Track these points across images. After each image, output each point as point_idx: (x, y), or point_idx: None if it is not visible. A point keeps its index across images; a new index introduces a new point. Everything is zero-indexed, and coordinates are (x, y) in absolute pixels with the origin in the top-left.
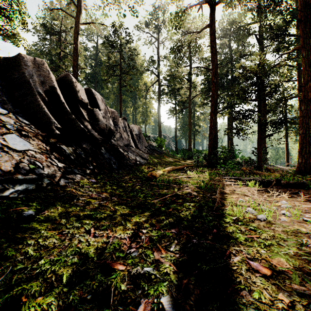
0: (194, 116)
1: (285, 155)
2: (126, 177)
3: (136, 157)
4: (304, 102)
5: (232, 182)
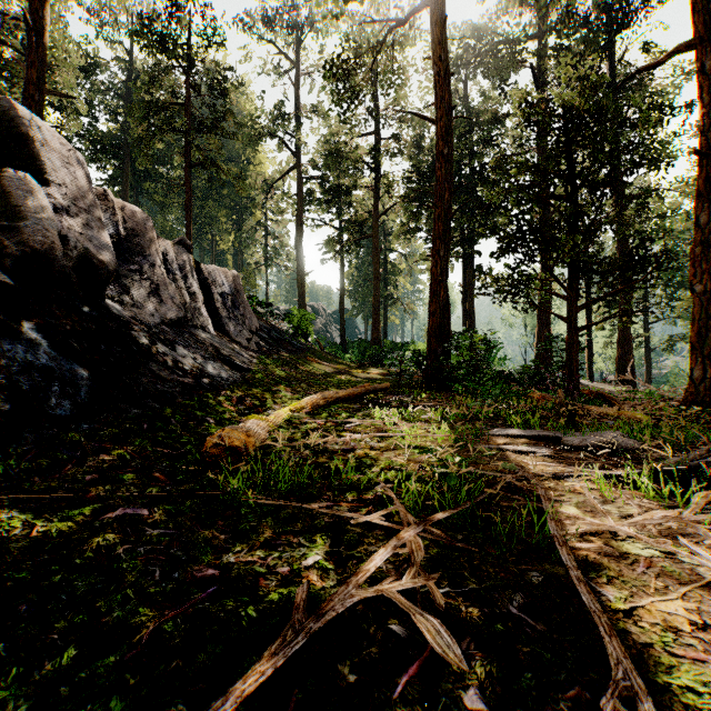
0: (385, 263)
1: (587, 355)
2: (89, 463)
3: (205, 361)
4: (710, 200)
5: (551, 463)
